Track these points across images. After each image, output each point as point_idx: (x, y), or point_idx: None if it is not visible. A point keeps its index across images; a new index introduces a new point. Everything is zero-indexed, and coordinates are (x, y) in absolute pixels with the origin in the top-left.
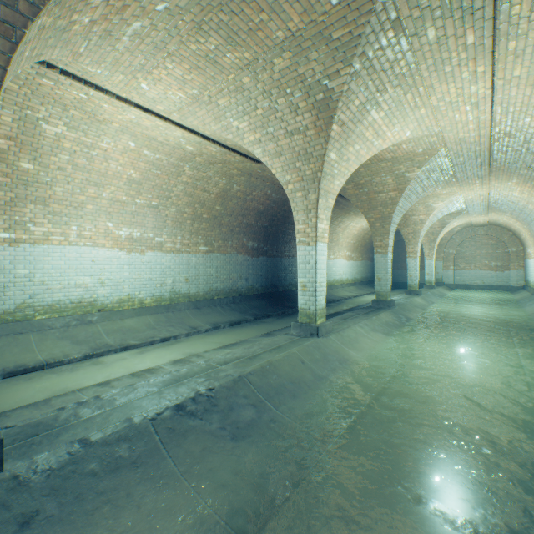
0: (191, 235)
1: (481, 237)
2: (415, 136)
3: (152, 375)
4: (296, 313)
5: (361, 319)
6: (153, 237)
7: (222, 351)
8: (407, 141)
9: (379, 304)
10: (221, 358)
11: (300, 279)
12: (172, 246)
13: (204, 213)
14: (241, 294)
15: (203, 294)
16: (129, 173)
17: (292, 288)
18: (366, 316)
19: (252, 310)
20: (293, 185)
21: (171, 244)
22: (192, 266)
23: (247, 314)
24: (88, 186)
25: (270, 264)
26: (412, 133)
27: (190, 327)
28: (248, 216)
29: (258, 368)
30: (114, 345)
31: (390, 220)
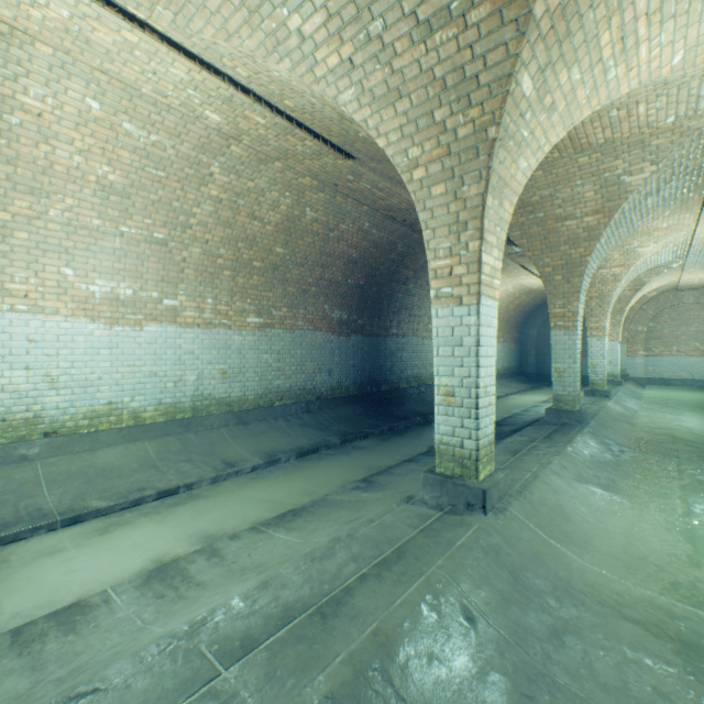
0: (232, 297)
1: (689, 306)
2: (687, 69)
3: (60, 642)
4: (412, 428)
5: (548, 452)
6: (158, 298)
7: (268, 538)
8: (655, 92)
9: (560, 416)
10: (240, 612)
11: (440, 378)
12: (196, 315)
13: (255, 258)
14: (321, 398)
15: (254, 399)
16: (101, 173)
17: (402, 385)
18: (553, 445)
19: (338, 425)
20: (425, 170)
21: (194, 311)
22: (234, 351)
23: (329, 432)
24: (12, 193)
25: (368, 347)
26: (686, 57)
27: (223, 462)
28: (331, 267)
29: (344, 684)
30: (51, 514)
31: (582, 269)
